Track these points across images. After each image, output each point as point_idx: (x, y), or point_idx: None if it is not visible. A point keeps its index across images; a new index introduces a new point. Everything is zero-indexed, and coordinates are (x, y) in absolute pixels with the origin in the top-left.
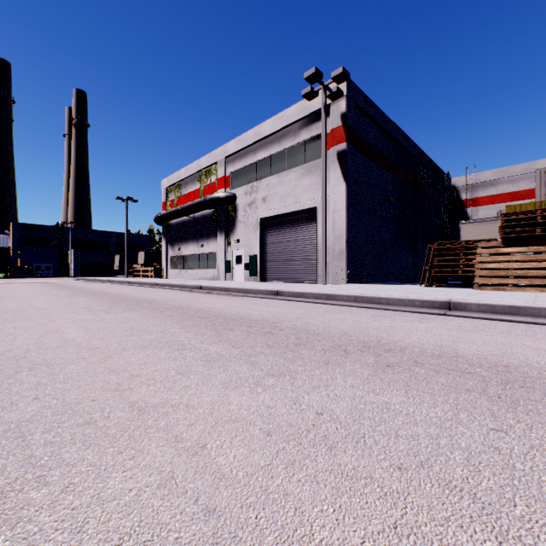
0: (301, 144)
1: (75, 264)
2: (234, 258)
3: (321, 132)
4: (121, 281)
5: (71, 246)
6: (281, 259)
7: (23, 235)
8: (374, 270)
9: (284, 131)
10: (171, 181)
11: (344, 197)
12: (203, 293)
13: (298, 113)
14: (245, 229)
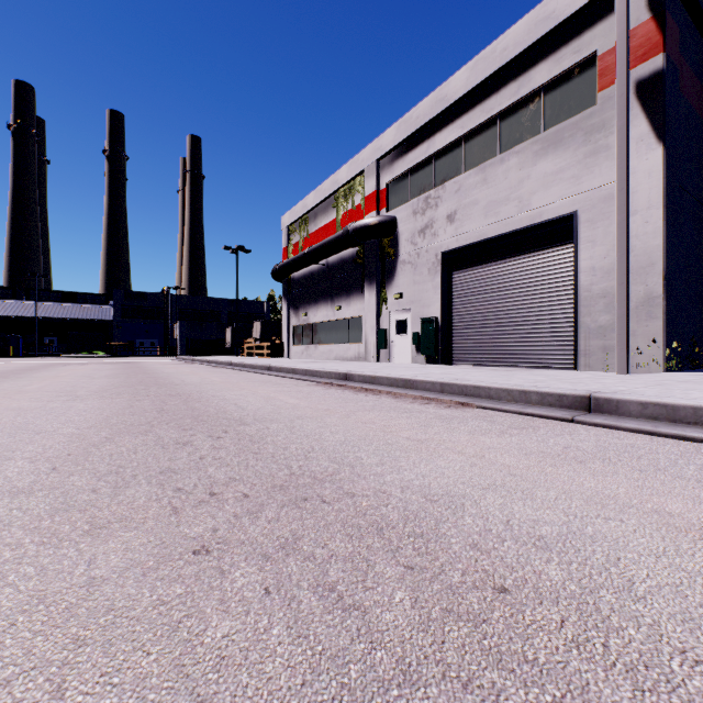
0: (533, 96)
1: (181, 340)
2: (392, 324)
3: (585, 56)
4: (221, 363)
5: (176, 318)
6: (484, 324)
7: (125, 304)
8: (699, 341)
9: (494, 82)
10: (295, 215)
11: (657, 177)
12: (356, 392)
13: (528, 34)
14: (413, 275)
